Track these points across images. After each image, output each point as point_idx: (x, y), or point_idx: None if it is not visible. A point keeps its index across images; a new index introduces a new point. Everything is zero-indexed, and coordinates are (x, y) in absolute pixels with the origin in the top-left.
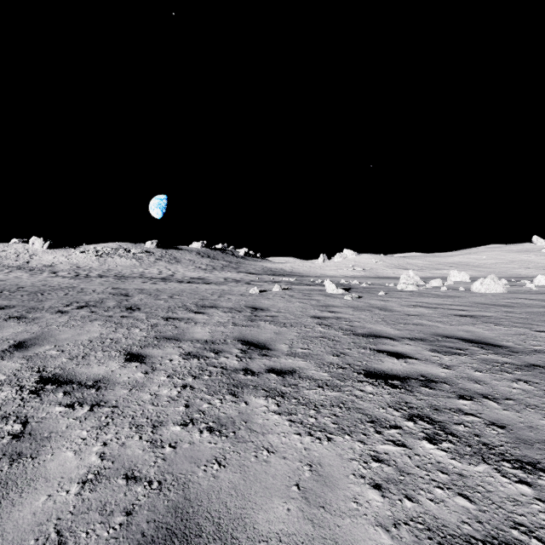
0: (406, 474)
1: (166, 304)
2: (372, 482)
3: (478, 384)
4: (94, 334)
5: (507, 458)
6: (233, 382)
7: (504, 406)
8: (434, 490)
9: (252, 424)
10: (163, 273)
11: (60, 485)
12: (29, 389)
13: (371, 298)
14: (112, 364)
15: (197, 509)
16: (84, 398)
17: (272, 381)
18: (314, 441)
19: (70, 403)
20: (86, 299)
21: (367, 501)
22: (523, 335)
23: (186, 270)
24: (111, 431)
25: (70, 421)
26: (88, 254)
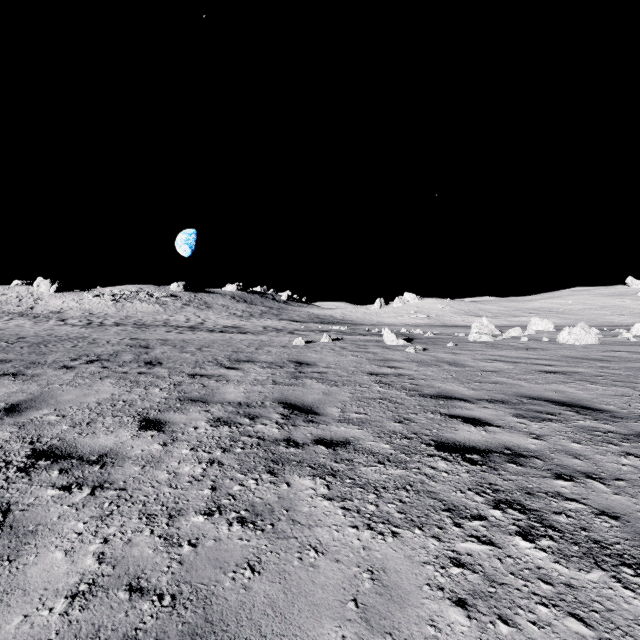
0: (497, 585)
1: (193, 358)
2: (453, 596)
3: (577, 459)
4: (103, 394)
5: (628, 561)
6: (272, 457)
7: (614, 489)
8: (536, 607)
9: (295, 513)
10: (191, 321)
11: (42, 601)
12: (17, 466)
13: (438, 350)
14: (123, 432)
15: (222, 637)
16: (85, 477)
17: (321, 455)
18: (375, 537)
19: (66, 484)
20: (98, 351)
21: (448, 625)
22: (626, 396)
23: (219, 317)
24: (114, 522)
25: (63, 509)
26: (103, 298)
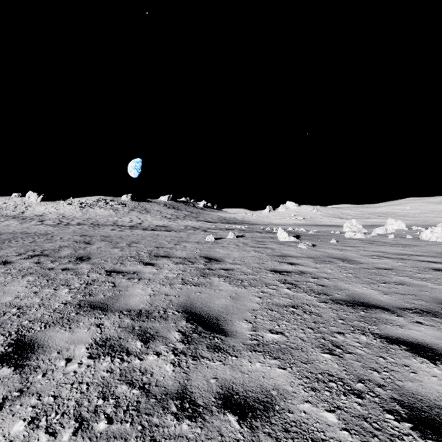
0: None
1: (120, 253)
2: None
3: None
4: (6, 297)
5: None
6: None
7: None
8: None
9: None
10: (133, 222)
11: None
12: None
13: (325, 246)
14: None
15: None
16: None
17: None
18: None
19: None
20: (46, 247)
21: None
22: None
23: (154, 219)
24: None
25: None
26: (73, 205)
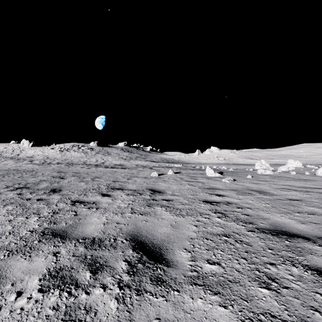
0: None
1: (85, 186)
2: None
3: None
4: None
5: None
6: None
7: None
8: None
9: None
10: (98, 161)
11: None
12: None
13: (243, 181)
14: None
15: None
16: None
17: None
18: None
19: None
20: (29, 181)
21: None
22: None
23: (113, 159)
24: None
25: None
26: (55, 149)
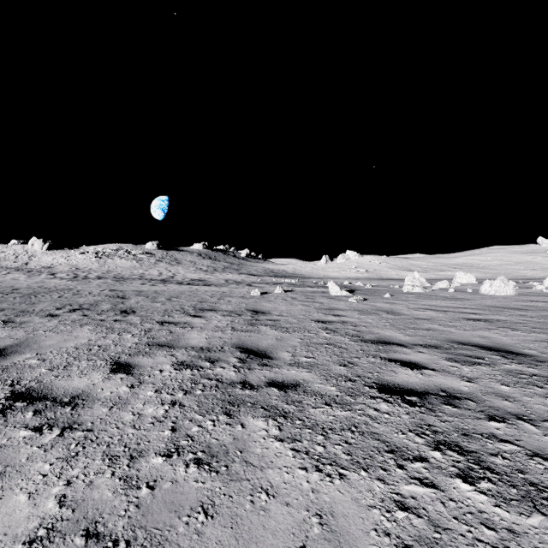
0: (442, 530)
1: (163, 307)
2: (400, 542)
3: (507, 401)
4: (81, 340)
5: None
6: (229, 399)
7: (544, 430)
8: None
9: (249, 455)
10: (163, 275)
11: (0, 547)
12: None
13: (377, 300)
14: (96, 375)
15: None
16: (56, 418)
17: (273, 396)
18: (324, 479)
19: (38, 425)
20: (80, 301)
21: None
22: (545, 341)
23: (187, 271)
24: (79, 464)
25: (33, 451)
26: (87, 255)
